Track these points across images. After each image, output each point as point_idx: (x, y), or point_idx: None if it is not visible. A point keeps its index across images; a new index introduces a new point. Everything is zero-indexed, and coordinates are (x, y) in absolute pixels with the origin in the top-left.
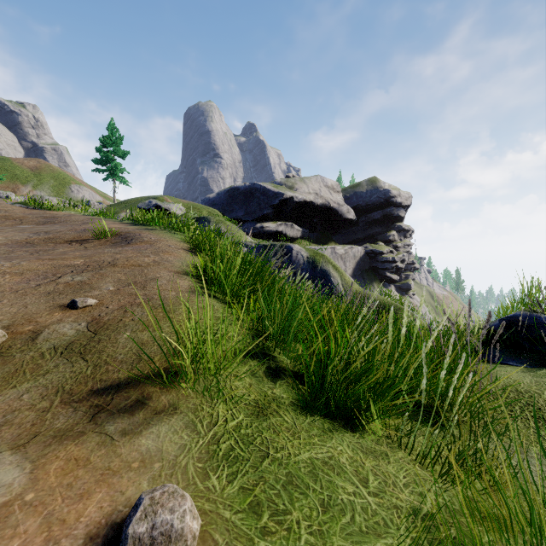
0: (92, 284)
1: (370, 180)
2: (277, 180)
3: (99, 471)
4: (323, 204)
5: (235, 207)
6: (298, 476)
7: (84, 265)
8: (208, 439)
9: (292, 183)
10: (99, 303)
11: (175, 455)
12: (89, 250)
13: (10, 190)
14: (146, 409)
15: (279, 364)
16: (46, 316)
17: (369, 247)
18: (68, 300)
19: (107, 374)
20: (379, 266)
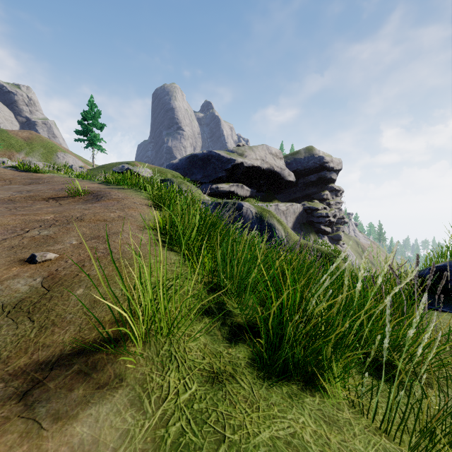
0: (57, 238)
1: (307, 148)
2: (230, 148)
3: None
4: (268, 168)
5: (194, 171)
6: None
7: (53, 220)
8: (155, 421)
9: (242, 151)
10: (59, 257)
11: (113, 448)
12: (62, 206)
13: (6, 157)
14: (87, 381)
15: (234, 319)
16: (3, 271)
17: (307, 205)
18: (29, 254)
19: (52, 337)
20: (315, 220)
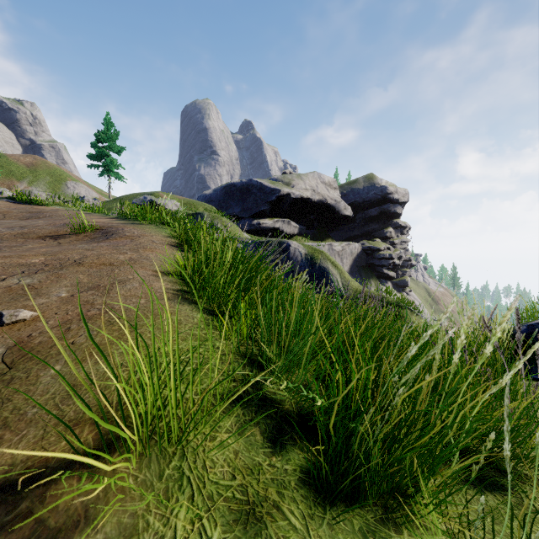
0: (41, 289)
1: (367, 177)
2: (274, 176)
3: None
4: (320, 200)
5: (231, 204)
6: None
7: (41, 264)
8: None
9: (289, 180)
10: (38, 316)
11: None
12: (61, 246)
13: (5, 187)
14: (38, 535)
15: (279, 406)
16: None
17: (366, 244)
18: None
19: None
20: (376, 263)
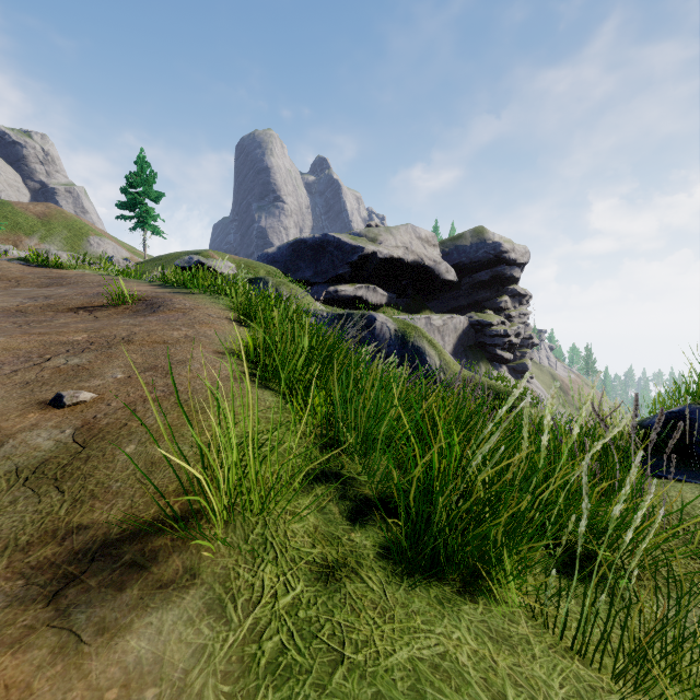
0: (93, 369)
1: (476, 230)
2: (356, 230)
3: None
4: (415, 261)
5: (301, 265)
6: (392, 699)
7: (86, 342)
8: (244, 633)
9: (375, 235)
10: (98, 398)
11: (184, 670)
12: (99, 321)
13: (11, 243)
14: (145, 578)
15: (359, 490)
16: (15, 419)
17: (475, 317)
18: (53, 394)
19: (92, 514)
20: (487, 341)
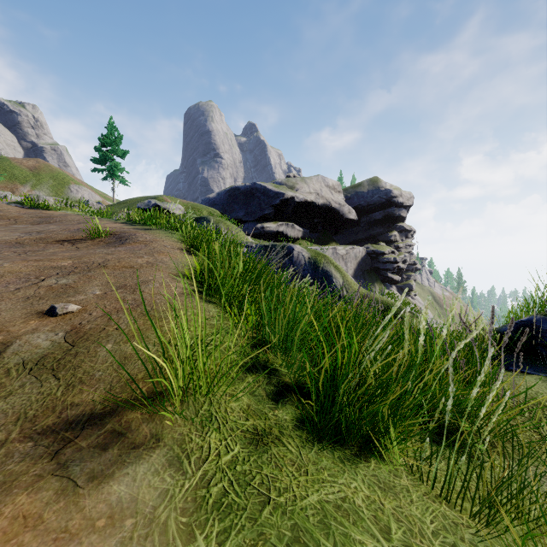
0: (77, 288)
1: (372, 180)
2: (278, 180)
3: (52, 534)
4: (324, 204)
5: (235, 207)
6: (306, 529)
7: (71, 267)
8: (196, 481)
9: (293, 183)
10: (82, 309)
11: (153, 507)
12: (80, 250)
13: (9, 190)
14: (122, 441)
15: (281, 379)
16: (20, 325)
17: (371, 248)
18: (48, 306)
19: (81, 395)
20: (380, 267)
